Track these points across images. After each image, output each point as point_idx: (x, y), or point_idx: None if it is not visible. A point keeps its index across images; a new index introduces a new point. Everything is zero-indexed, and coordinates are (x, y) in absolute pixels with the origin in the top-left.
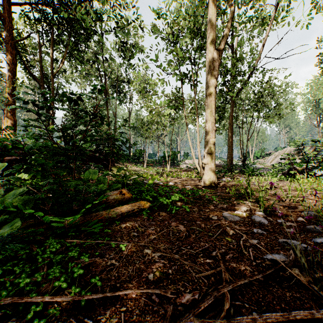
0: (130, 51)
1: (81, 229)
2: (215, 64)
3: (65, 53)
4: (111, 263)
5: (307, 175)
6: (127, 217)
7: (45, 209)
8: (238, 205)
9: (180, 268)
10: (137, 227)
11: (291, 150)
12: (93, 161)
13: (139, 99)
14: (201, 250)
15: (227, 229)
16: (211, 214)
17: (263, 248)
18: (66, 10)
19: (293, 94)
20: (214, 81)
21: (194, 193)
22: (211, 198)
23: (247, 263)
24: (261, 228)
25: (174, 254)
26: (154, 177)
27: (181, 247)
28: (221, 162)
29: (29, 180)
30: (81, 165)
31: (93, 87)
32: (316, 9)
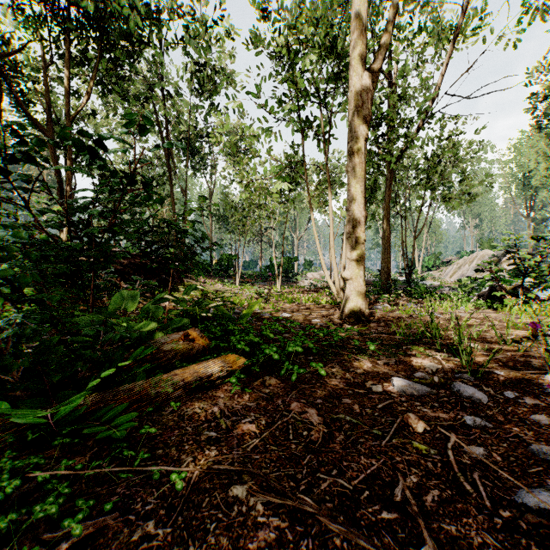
0: (212, 80)
1: (81, 432)
2: (366, 97)
3: (93, 80)
4: (144, 535)
5: (524, 299)
6: (197, 390)
7: (10, 380)
8: (418, 358)
9: (322, 547)
10: (217, 417)
11: (485, 255)
12: (142, 275)
13: (227, 166)
14: (364, 478)
15: (411, 418)
16: (369, 380)
17: (503, 469)
18: (95, 2)
19: (488, 162)
20: (364, 127)
21: (329, 334)
22: (363, 343)
23: (481, 520)
24: (478, 414)
25: (303, 494)
26: (254, 303)
27: (318, 473)
28: (369, 277)
29: (11, 312)
30: (119, 281)
31: (127, 118)
32: (533, 13)
